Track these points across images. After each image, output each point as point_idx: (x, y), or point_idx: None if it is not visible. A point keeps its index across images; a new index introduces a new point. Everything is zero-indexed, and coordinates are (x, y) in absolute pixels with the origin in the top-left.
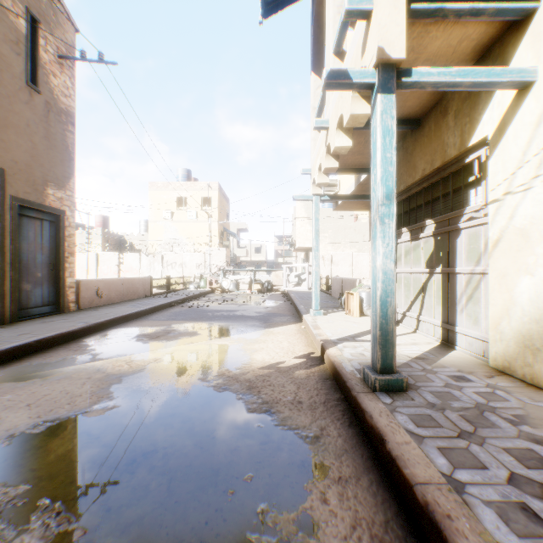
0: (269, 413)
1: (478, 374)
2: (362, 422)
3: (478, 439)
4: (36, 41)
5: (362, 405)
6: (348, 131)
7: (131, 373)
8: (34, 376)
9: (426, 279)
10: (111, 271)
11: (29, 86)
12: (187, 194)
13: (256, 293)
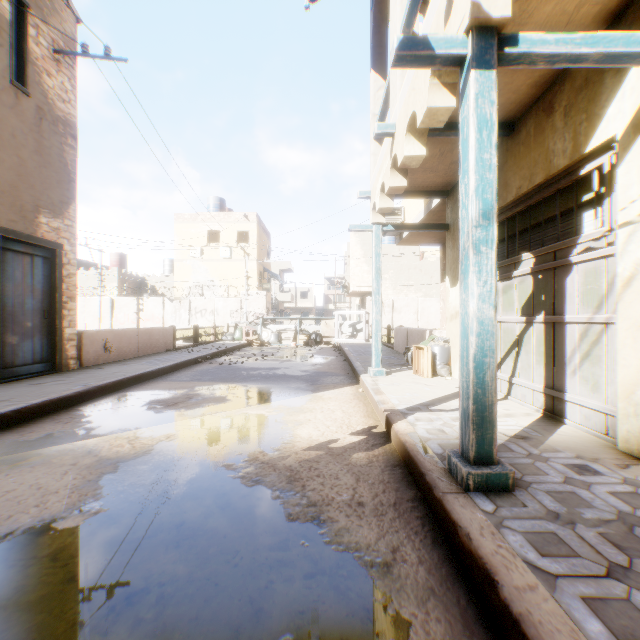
0: (317, 522)
1: (605, 462)
2: (453, 541)
3: (639, 581)
4: (24, 30)
5: (452, 514)
6: (421, 135)
7: (133, 457)
8: (1, 461)
9: (521, 330)
10: (129, 320)
11: (14, 87)
12: (219, 228)
13: (302, 347)
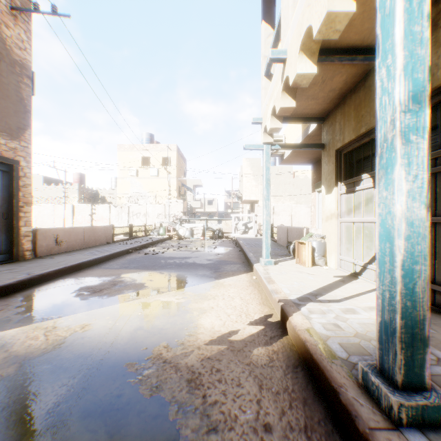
0: None
1: None
2: None
3: None
4: None
5: None
6: (312, 54)
7: (41, 353)
8: None
9: None
10: (85, 220)
11: None
12: (149, 155)
13: (208, 240)
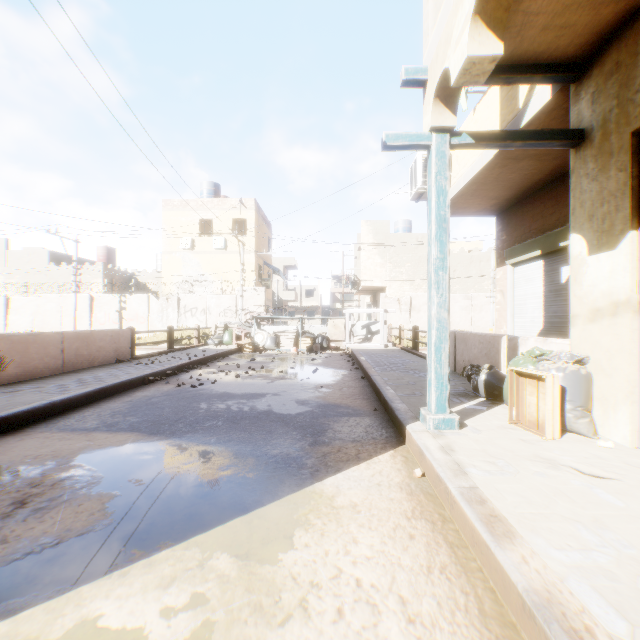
0: None
1: None
2: None
3: None
4: None
5: None
6: None
7: None
8: None
9: None
10: (110, 320)
11: None
12: (212, 215)
13: (305, 354)
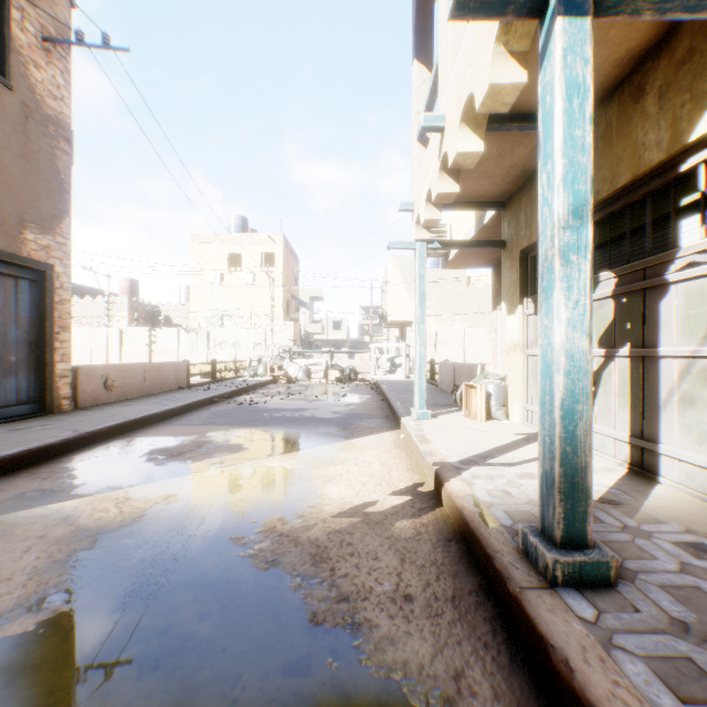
0: (350, 627)
1: None
2: (541, 663)
3: None
4: (6, 12)
5: (539, 624)
6: (478, 127)
7: (118, 526)
8: None
9: (599, 366)
10: (140, 354)
11: None
12: (241, 250)
13: (334, 384)
